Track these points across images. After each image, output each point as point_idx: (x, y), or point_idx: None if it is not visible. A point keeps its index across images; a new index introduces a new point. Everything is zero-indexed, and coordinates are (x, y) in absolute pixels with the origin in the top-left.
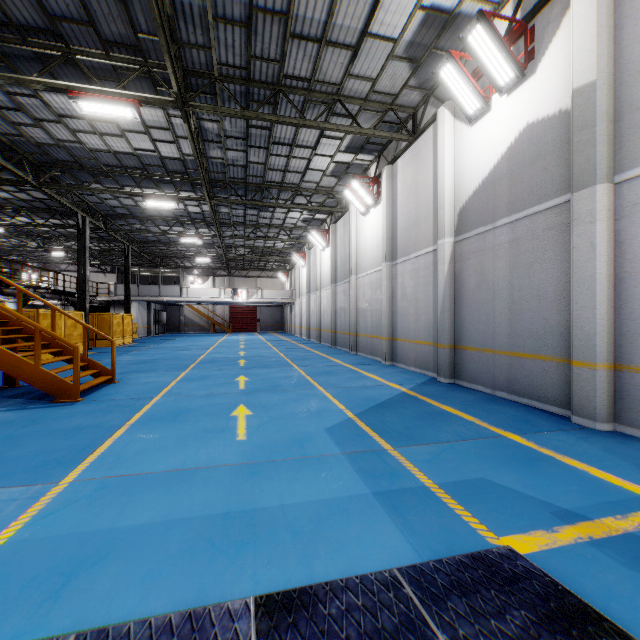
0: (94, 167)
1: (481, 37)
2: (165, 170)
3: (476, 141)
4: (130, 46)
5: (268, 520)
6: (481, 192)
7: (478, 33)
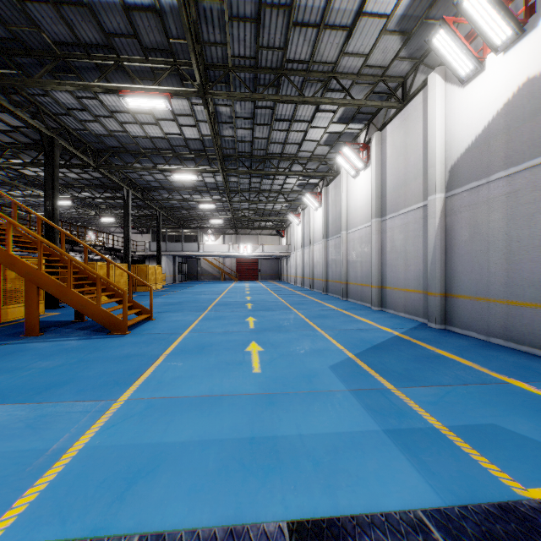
0: (135, 150)
1: (477, 0)
2: (188, 149)
3: (468, 101)
4: (164, 50)
5: (289, 448)
6: (474, 149)
7: None
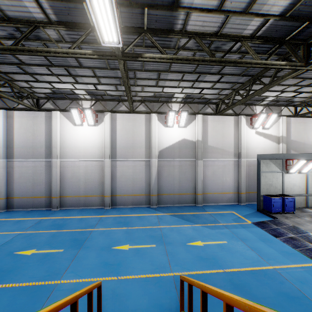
0: None
1: (185, 115)
2: None
3: (167, 133)
4: None
5: (260, 237)
6: (169, 149)
7: (185, 113)
